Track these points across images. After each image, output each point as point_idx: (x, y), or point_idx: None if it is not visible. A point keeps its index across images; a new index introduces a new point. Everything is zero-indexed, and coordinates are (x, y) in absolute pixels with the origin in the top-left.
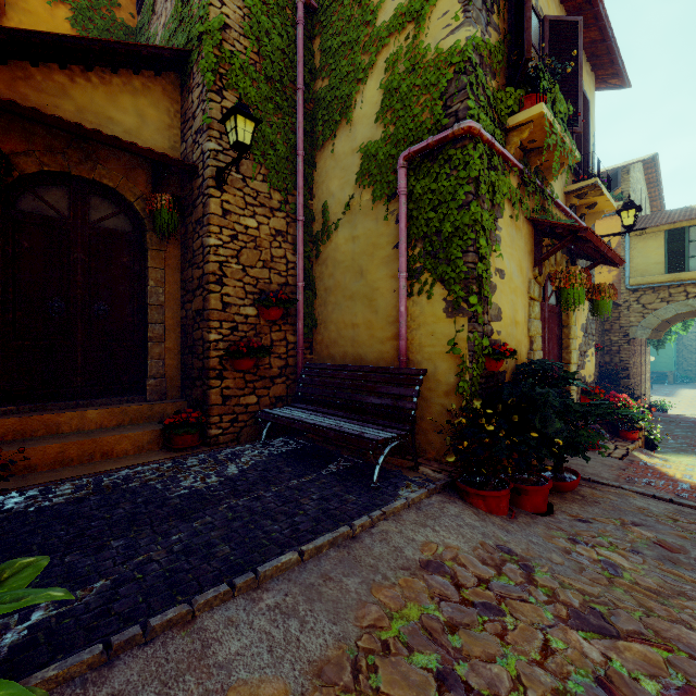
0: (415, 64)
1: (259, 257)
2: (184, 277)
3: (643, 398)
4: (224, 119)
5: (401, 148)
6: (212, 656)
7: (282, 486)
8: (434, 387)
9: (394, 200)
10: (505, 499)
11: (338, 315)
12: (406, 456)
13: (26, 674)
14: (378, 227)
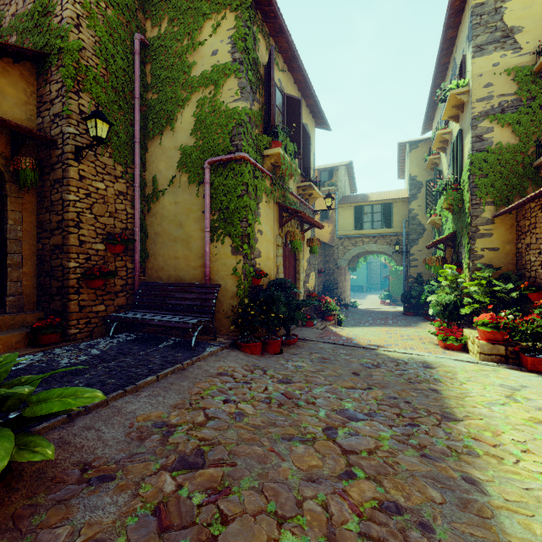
0: (215, 110)
1: (106, 209)
2: (40, 219)
3: (344, 300)
4: (86, 118)
5: (207, 156)
6: (124, 411)
7: (135, 355)
8: (225, 294)
9: (202, 185)
10: (259, 347)
11: (165, 251)
12: (209, 334)
13: (30, 429)
14: (192, 199)
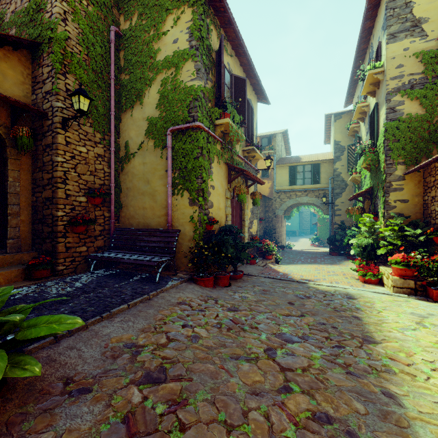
0: (176, 88)
1: (88, 169)
2: (34, 177)
3: (280, 242)
4: (71, 95)
5: (169, 125)
6: (101, 334)
7: (110, 287)
8: (184, 238)
9: (165, 149)
10: (211, 281)
11: (135, 203)
12: (171, 270)
13: (24, 348)
14: (157, 160)
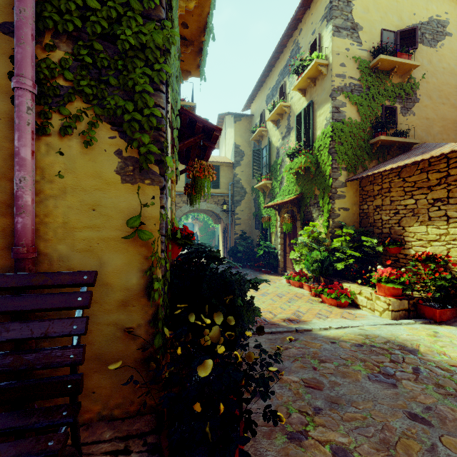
0: None
1: None
2: None
3: None
4: None
5: None
6: None
7: None
8: (98, 297)
9: None
10: None
11: None
12: None
13: None
14: None
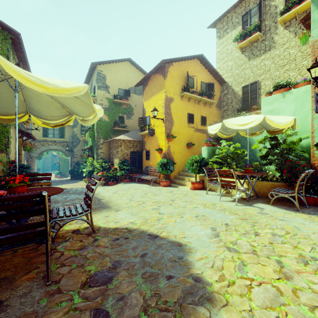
0: None
1: None
2: None
3: None
4: None
5: None
6: None
7: None
8: None
9: None
10: None
11: None
12: None
13: None
14: None
